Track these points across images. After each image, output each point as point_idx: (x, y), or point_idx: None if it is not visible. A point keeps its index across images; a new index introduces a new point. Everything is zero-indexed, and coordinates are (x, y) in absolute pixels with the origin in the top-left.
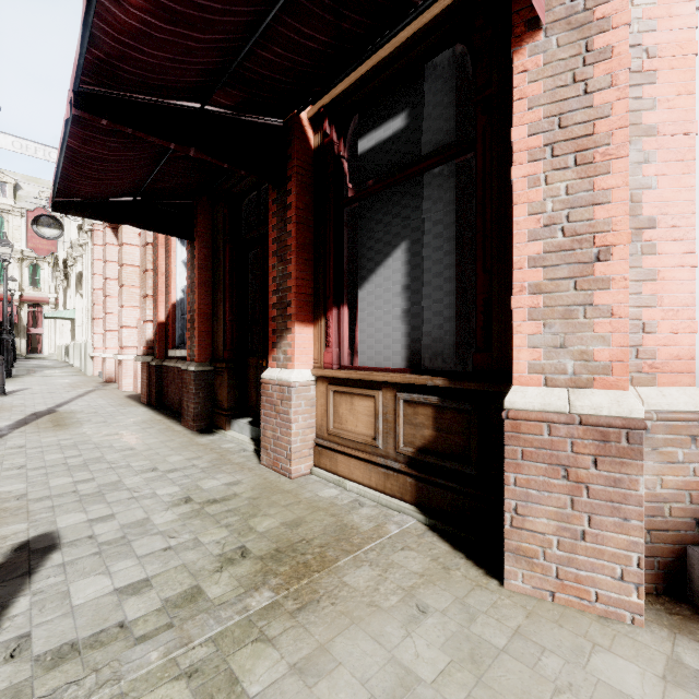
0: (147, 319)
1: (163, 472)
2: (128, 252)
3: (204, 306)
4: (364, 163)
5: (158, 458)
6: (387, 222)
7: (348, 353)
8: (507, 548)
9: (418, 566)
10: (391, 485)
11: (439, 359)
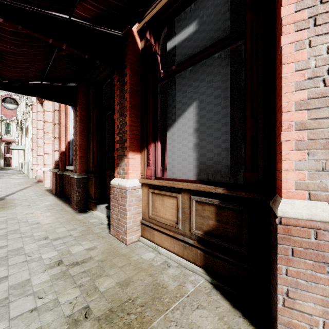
0: (55, 149)
1: (50, 240)
2: (47, 115)
3: (82, 142)
4: (170, 56)
5: (51, 229)
6: (184, 90)
7: (161, 169)
8: (279, 322)
9: (210, 326)
10: (187, 253)
11: (218, 175)
